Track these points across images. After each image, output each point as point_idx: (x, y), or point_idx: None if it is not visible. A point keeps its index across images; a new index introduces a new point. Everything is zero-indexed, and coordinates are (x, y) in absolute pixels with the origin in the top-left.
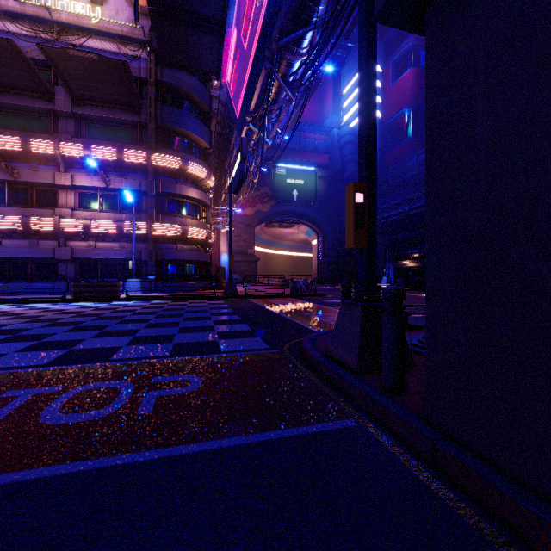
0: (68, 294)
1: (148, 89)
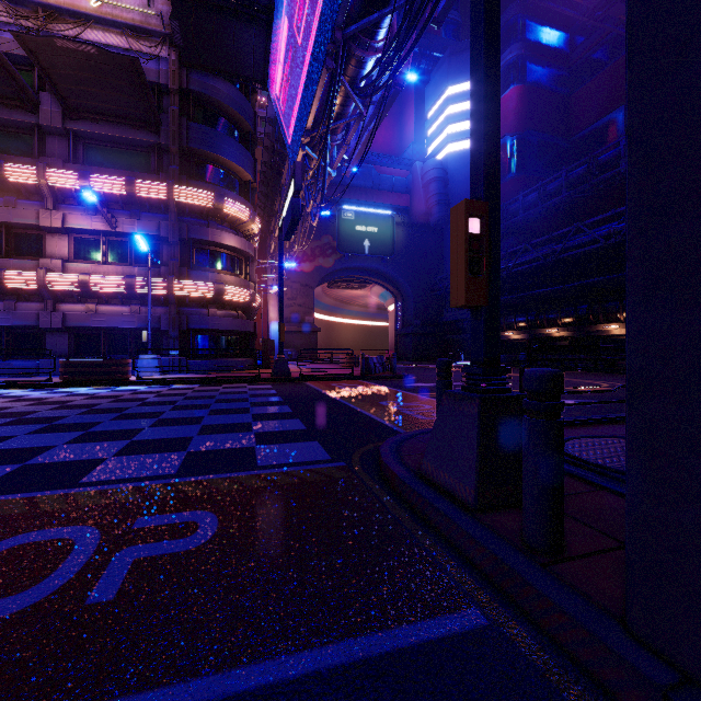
0: (58, 376)
1: (169, 99)
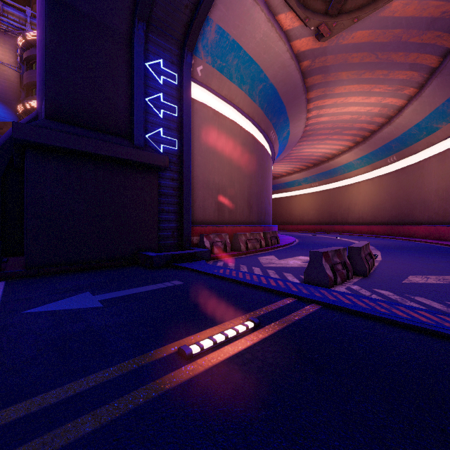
0: None
1: None
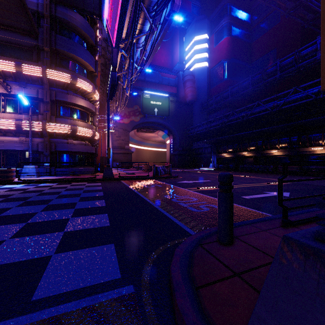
0: None
1: (44, 20)
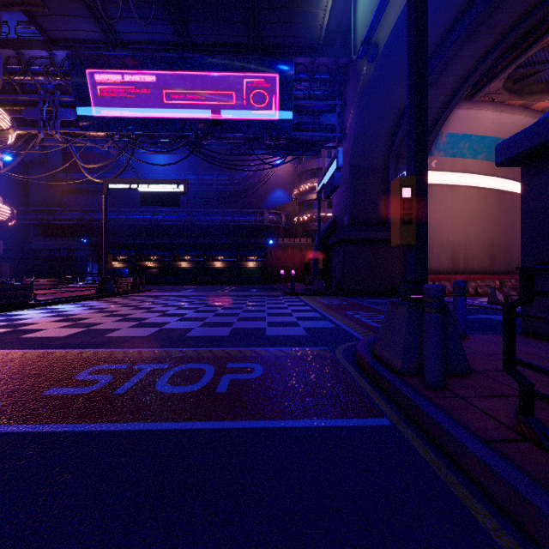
0: None
1: None
